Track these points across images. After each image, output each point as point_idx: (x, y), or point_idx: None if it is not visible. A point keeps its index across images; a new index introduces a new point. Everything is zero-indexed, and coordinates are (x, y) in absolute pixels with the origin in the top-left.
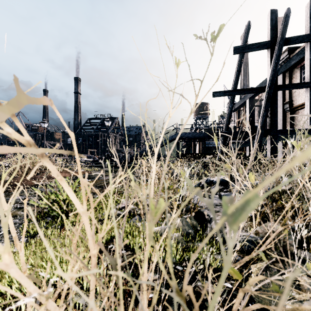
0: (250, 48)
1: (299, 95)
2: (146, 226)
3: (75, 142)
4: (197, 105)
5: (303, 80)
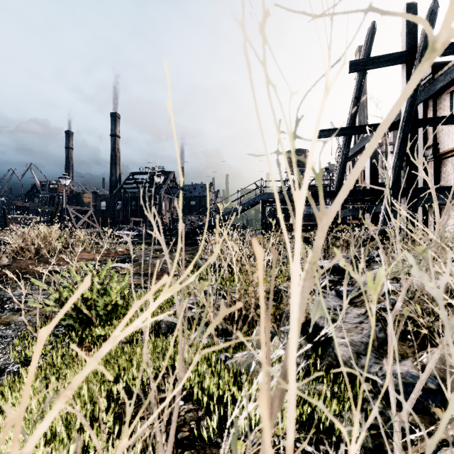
0: (374, 63)
1: (448, 134)
2: None
3: None
4: None
5: None
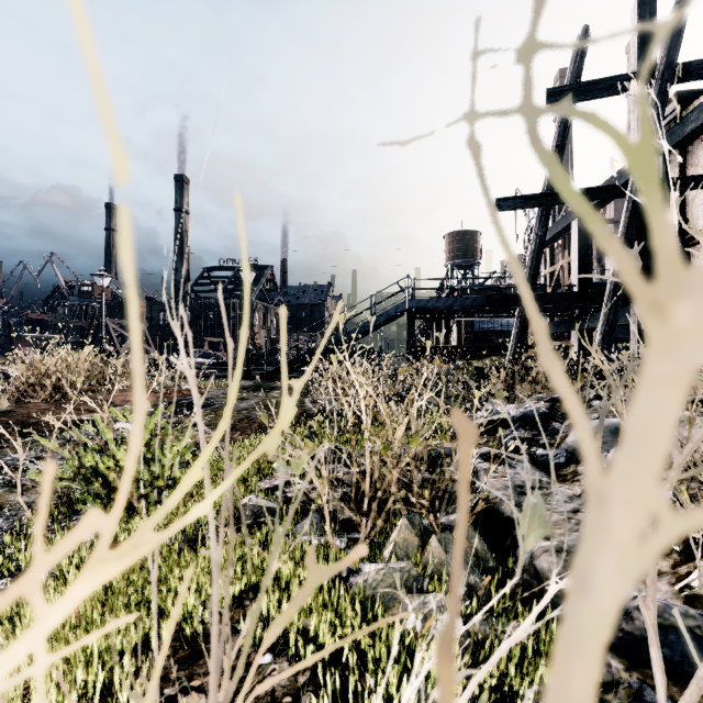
0: (587, 91)
1: None
2: None
3: None
4: None
5: None
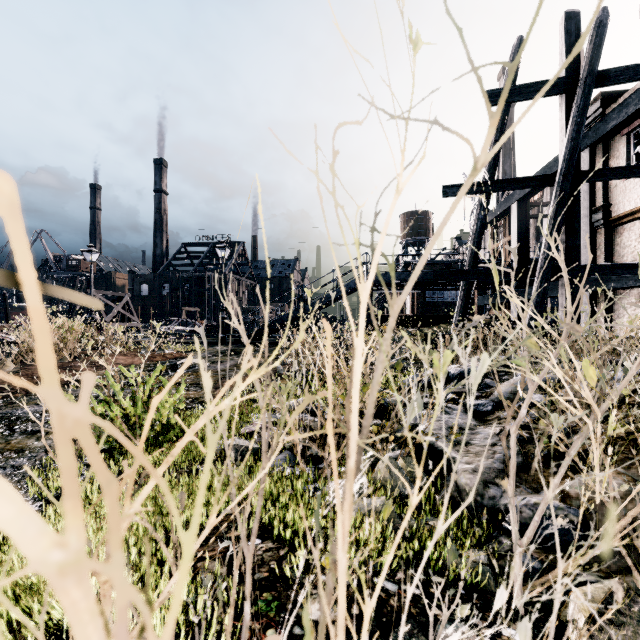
0: (522, 93)
1: (624, 192)
2: (339, 553)
3: (23, 223)
4: (498, 144)
5: (634, 162)
